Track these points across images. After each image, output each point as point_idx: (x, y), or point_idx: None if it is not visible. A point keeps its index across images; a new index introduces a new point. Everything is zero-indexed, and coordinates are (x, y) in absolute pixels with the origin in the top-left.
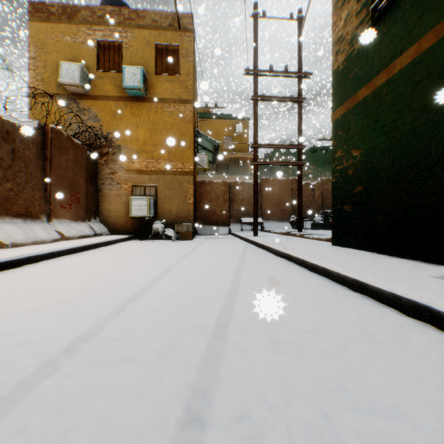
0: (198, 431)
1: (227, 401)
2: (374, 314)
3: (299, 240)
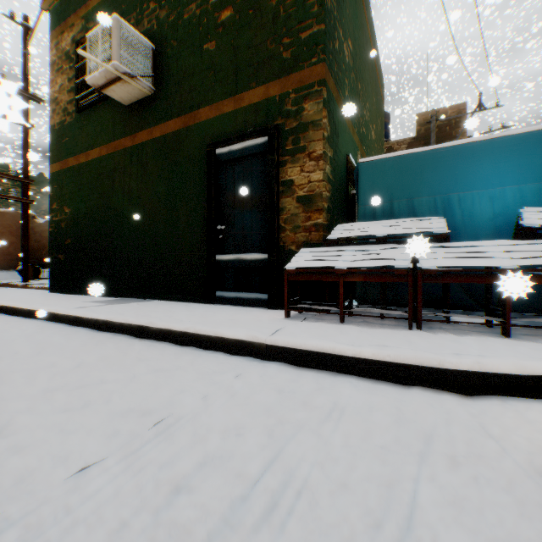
0: None
1: None
2: (28, 324)
3: (18, 290)
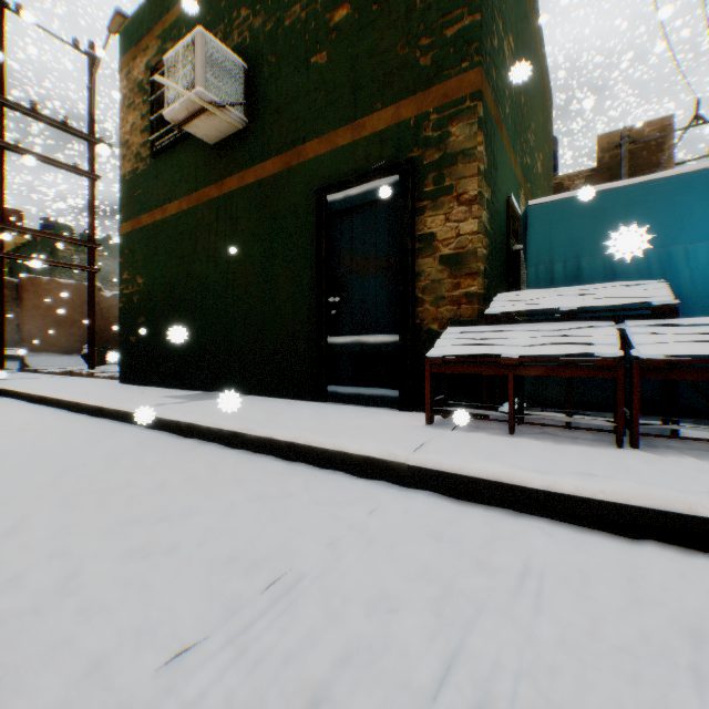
0: None
1: None
2: (96, 426)
3: (82, 380)
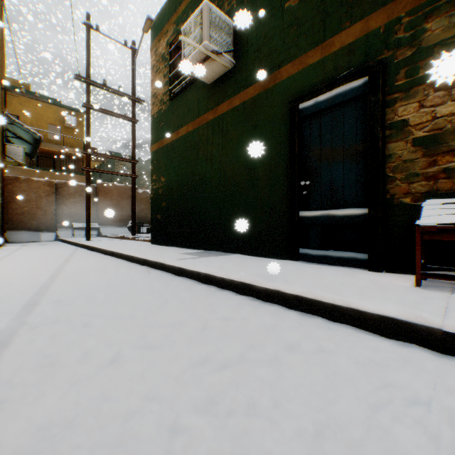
0: (35, 305)
1: (49, 300)
2: (144, 272)
3: (129, 242)
